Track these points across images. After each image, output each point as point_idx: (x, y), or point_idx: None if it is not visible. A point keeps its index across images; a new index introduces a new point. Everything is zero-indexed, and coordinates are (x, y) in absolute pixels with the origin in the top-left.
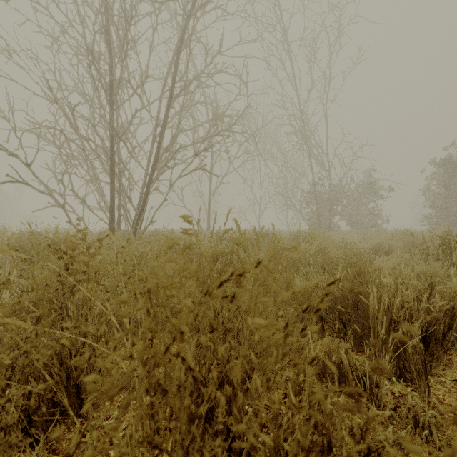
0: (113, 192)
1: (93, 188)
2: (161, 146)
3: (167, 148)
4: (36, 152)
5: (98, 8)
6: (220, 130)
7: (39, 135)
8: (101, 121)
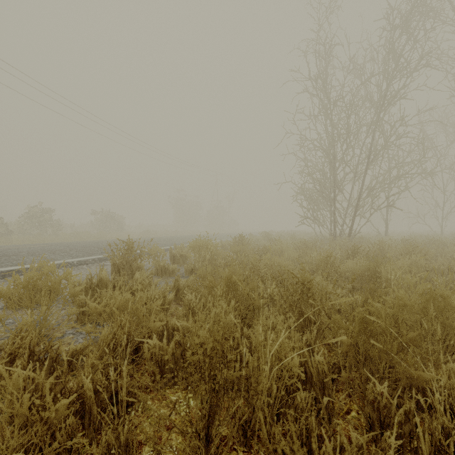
0: (335, 217)
1: (330, 217)
2: (361, 192)
3: (367, 194)
4: (310, 205)
5: (333, 135)
6: (400, 175)
7: (309, 197)
8: (323, 179)
